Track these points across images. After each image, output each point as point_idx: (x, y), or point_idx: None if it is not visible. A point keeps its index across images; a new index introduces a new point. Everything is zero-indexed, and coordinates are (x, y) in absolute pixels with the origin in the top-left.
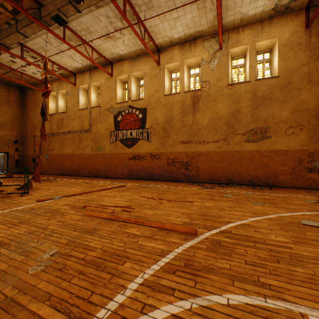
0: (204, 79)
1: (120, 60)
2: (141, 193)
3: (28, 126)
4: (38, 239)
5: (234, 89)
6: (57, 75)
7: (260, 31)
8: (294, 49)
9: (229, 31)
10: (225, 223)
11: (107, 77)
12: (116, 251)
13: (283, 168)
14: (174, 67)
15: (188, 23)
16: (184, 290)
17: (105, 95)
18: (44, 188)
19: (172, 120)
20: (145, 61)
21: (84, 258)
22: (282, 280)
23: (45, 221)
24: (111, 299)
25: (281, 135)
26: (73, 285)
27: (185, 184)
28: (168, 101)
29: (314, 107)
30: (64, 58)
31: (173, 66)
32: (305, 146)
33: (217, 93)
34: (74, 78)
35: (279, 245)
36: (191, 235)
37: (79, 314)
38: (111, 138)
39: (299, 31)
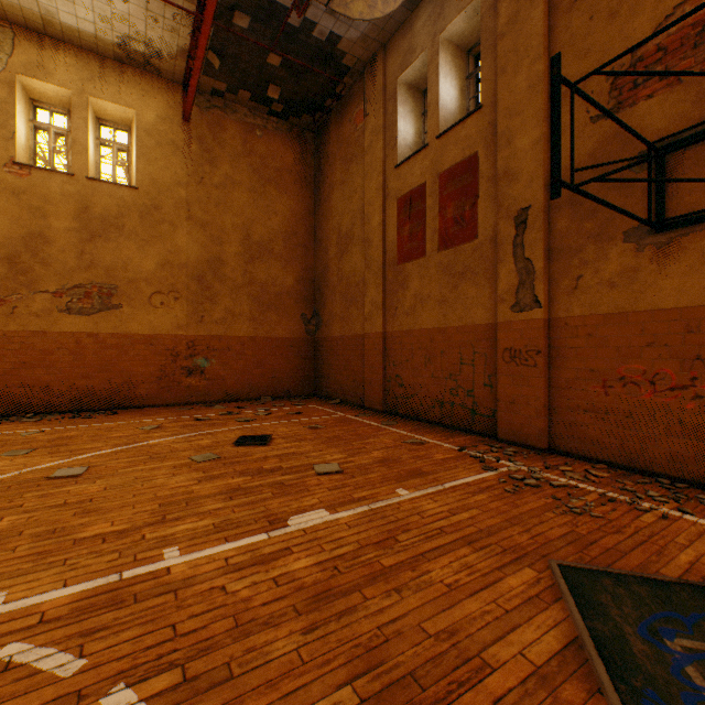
0: None
1: None
2: None
3: None
4: None
5: (31, 180)
6: None
7: (100, 77)
8: (167, 149)
9: (16, 27)
10: None
11: None
12: None
13: (147, 369)
14: None
15: None
16: None
17: None
18: None
19: None
20: None
21: None
22: None
23: None
24: None
25: (144, 305)
26: None
27: None
28: None
29: (197, 263)
30: None
31: None
32: (184, 329)
33: None
34: None
35: None
36: None
37: None
38: None
39: (174, 119)
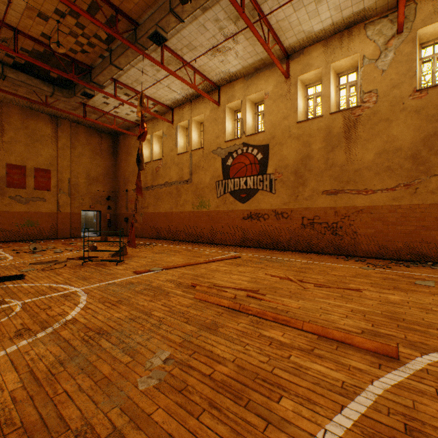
0: (367, 89)
1: (230, 80)
2: (267, 269)
3: (120, 180)
4: (142, 330)
5: (426, 98)
6: (152, 113)
7: None
8: None
9: None
10: None
11: (212, 107)
12: (258, 372)
13: None
14: (312, 78)
15: (339, 2)
16: None
17: (210, 133)
18: (140, 256)
19: (309, 159)
20: (266, 76)
21: (212, 376)
22: None
23: (148, 303)
24: None
25: None
26: (205, 428)
27: (333, 258)
28: (303, 130)
29: None
30: (160, 90)
31: (310, 76)
32: None
33: (392, 109)
34: (171, 114)
35: None
36: (387, 357)
37: None
38: (218, 190)
39: None
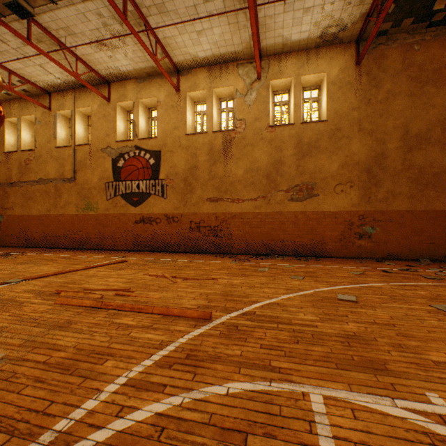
0: (239, 117)
1: (122, 78)
2: (149, 270)
3: None
4: None
5: (275, 133)
6: (17, 92)
7: (306, 62)
8: (344, 89)
9: (269, 57)
10: (250, 303)
11: (102, 102)
12: (96, 349)
13: (332, 233)
14: (199, 97)
15: (216, 40)
16: (179, 385)
17: (98, 129)
18: None
19: (196, 169)
20: (158, 84)
21: (47, 362)
22: (295, 362)
23: None
24: (79, 406)
25: (330, 193)
26: (24, 396)
27: (214, 256)
28: (191, 143)
29: (364, 160)
30: (30, 67)
31: (198, 95)
32: (356, 207)
33: (255, 137)
34: (47, 98)
35: (305, 324)
36: (204, 320)
37: (29, 430)
38: (108, 192)
39: (349, 67)
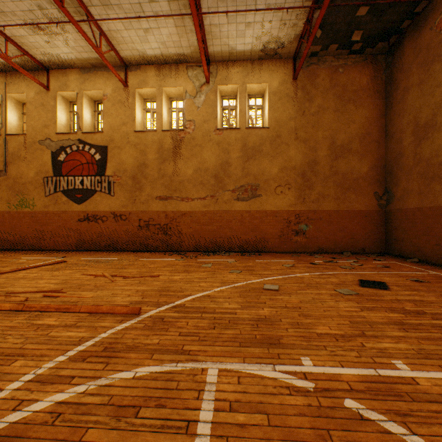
0: (188, 118)
1: (63, 66)
2: (89, 270)
3: None
4: None
5: (223, 136)
6: None
7: (251, 72)
8: (283, 100)
9: (217, 63)
10: (183, 297)
11: (39, 89)
12: (6, 351)
13: (273, 231)
14: (149, 94)
15: (164, 40)
16: (88, 375)
17: (35, 118)
18: None
19: (145, 167)
20: (105, 76)
21: None
22: (206, 344)
23: None
24: None
25: (271, 194)
26: None
27: (163, 254)
28: (140, 140)
29: (300, 165)
30: None
31: (147, 92)
32: (293, 207)
33: (204, 138)
34: None
35: (226, 312)
36: (132, 315)
37: None
38: (47, 187)
39: (287, 81)
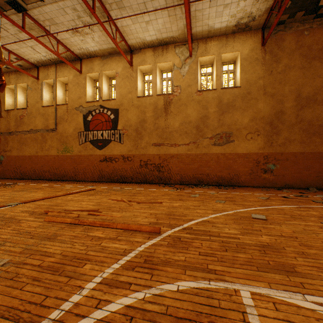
0: (176, 84)
1: (90, 56)
2: (111, 196)
3: None
4: None
5: (202, 96)
6: (15, 66)
7: (225, 44)
8: (253, 64)
9: (198, 40)
10: (188, 221)
11: (76, 73)
12: (77, 255)
13: (244, 169)
14: (147, 69)
15: (159, 28)
16: (140, 283)
17: (73, 93)
18: None
19: (144, 122)
20: (117, 60)
21: (41, 265)
22: (226, 265)
23: None
24: (67, 300)
25: (243, 139)
26: (25, 292)
27: (157, 185)
28: (141, 103)
29: (268, 116)
30: (24, 48)
31: (146, 68)
32: (261, 150)
33: (188, 99)
34: (36, 71)
35: (230, 237)
36: (155, 233)
37: (30, 318)
38: (80, 139)
39: (256, 48)
